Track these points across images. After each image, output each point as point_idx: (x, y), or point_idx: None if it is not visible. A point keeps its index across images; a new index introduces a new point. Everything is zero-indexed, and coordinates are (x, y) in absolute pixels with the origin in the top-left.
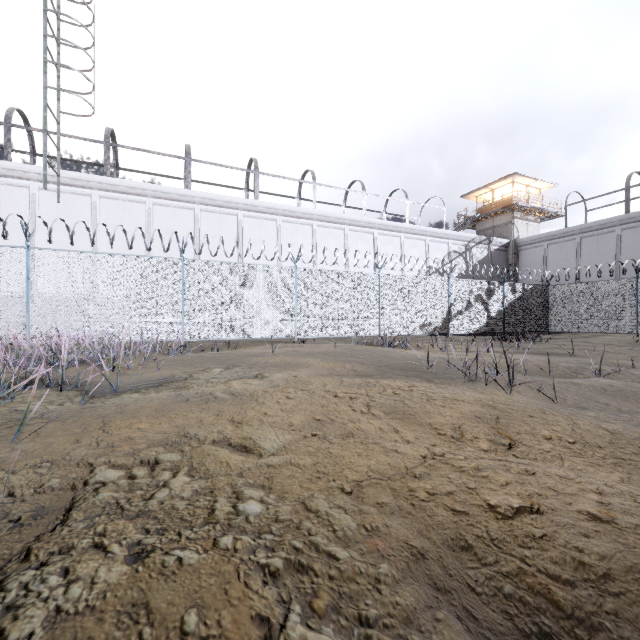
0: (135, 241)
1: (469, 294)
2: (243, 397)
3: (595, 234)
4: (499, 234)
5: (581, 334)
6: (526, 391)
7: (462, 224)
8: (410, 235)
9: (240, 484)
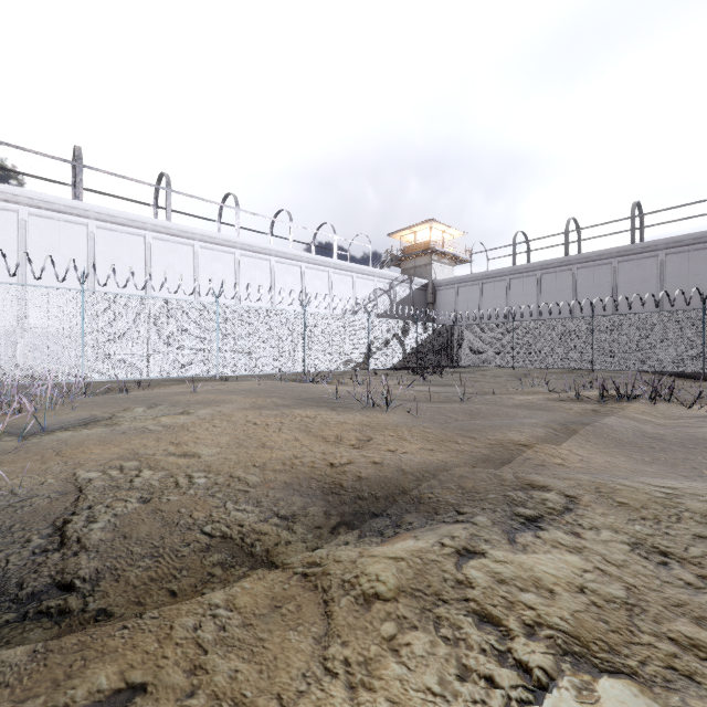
0: (2, 258)
1: (387, 332)
2: (175, 428)
3: (492, 281)
4: (420, 274)
5: (482, 367)
6: (401, 413)
7: (388, 262)
8: (338, 271)
9: (189, 470)
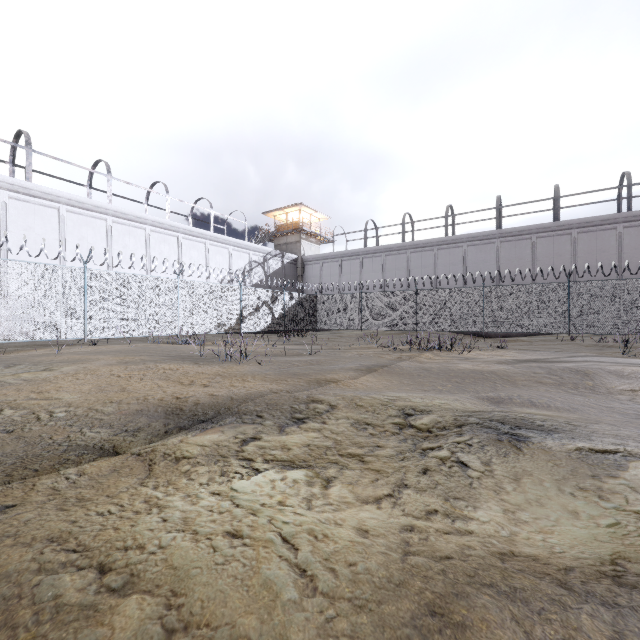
0: None
1: (258, 300)
2: (37, 380)
3: (350, 259)
4: (291, 250)
5: (341, 331)
6: (254, 364)
7: (263, 237)
8: (215, 243)
9: (51, 407)
